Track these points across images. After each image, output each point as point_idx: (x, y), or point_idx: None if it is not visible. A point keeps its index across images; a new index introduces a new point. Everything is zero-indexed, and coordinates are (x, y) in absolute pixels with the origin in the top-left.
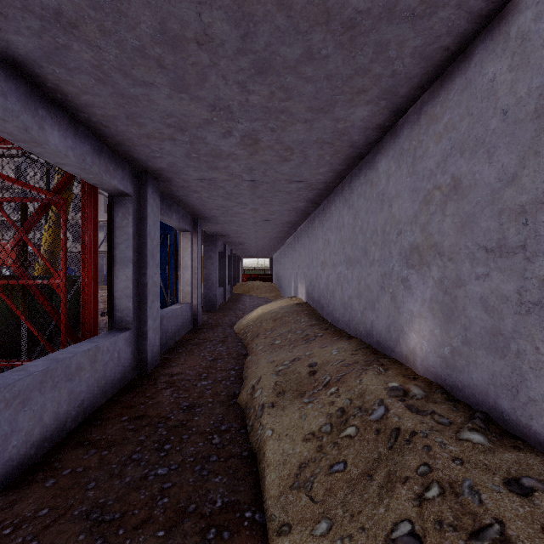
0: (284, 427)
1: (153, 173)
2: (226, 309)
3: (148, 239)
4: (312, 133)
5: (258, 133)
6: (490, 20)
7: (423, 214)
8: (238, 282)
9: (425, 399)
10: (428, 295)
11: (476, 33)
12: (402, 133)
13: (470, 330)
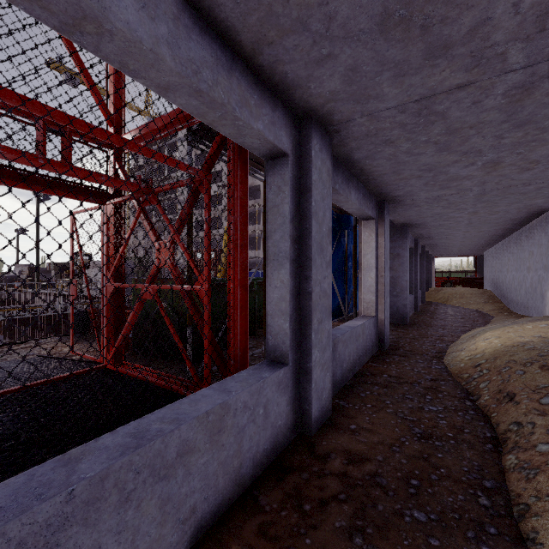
0: None
1: (320, 115)
2: (421, 325)
3: (313, 222)
4: None
5: None
6: None
7: None
8: (429, 287)
9: None
10: None
11: None
12: None
13: None
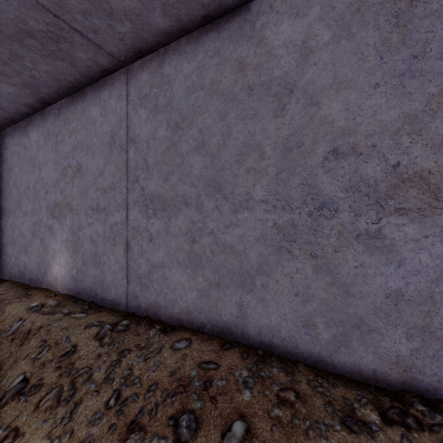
0: None
1: None
2: None
3: None
4: None
5: None
6: (93, 82)
7: (62, 182)
8: None
9: (57, 306)
10: (65, 237)
11: (87, 84)
12: (49, 118)
13: (86, 255)
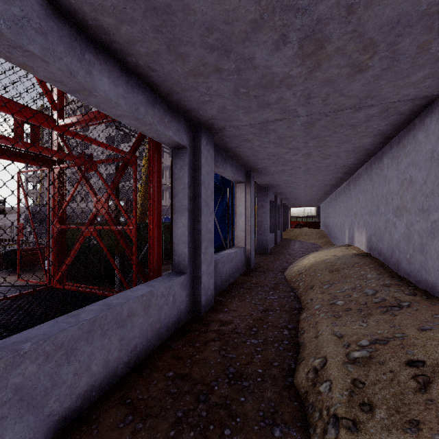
0: None
1: (206, 124)
2: (276, 253)
3: (202, 188)
4: None
5: (325, 26)
6: None
7: None
8: (287, 228)
9: None
10: None
11: None
12: None
13: None
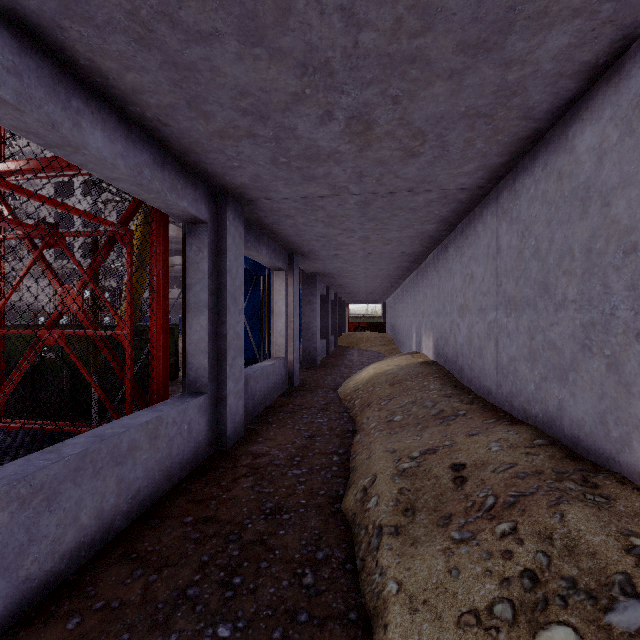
0: (418, 584)
1: (234, 193)
2: (329, 366)
3: (228, 278)
4: (459, 99)
5: (373, 110)
6: None
7: None
8: (344, 332)
9: None
10: None
11: None
12: (638, 67)
13: None
